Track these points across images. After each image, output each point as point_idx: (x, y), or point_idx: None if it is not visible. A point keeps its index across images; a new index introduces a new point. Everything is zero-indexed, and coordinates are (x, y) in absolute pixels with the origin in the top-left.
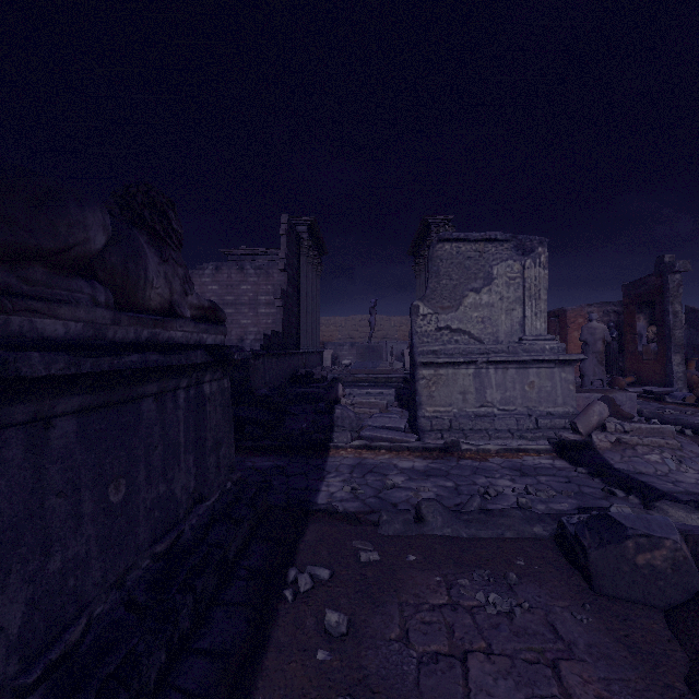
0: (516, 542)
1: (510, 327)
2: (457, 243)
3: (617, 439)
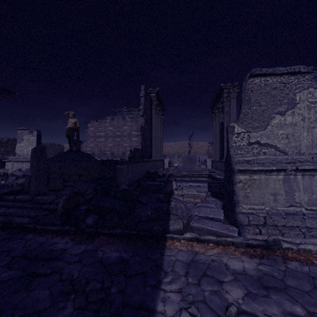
0: None
1: (311, 141)
2: (265, 77)
3: None
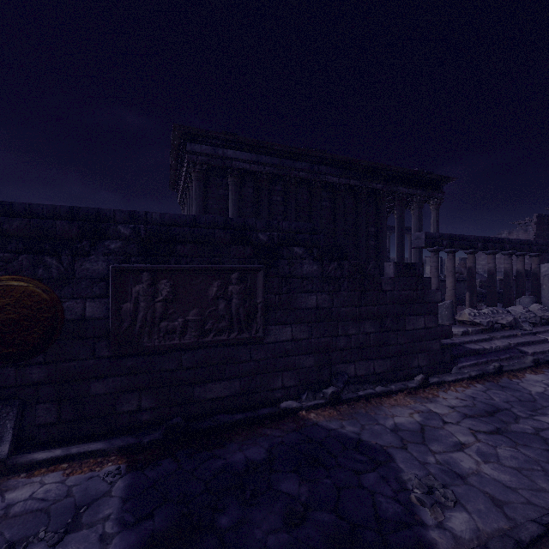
0: None
1: None
2: None
3: None
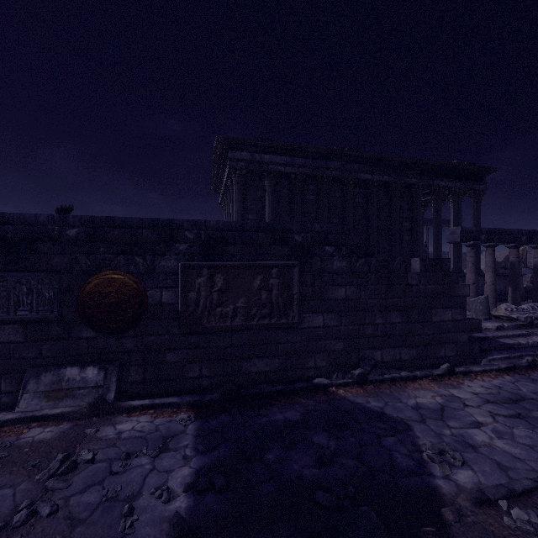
0: None
1: None
2: None
3: None
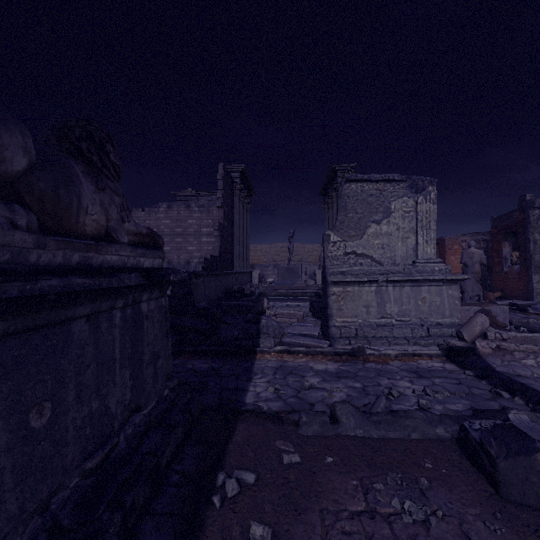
0: (421, 443)
1: (405, 252)
2: (361, 183)
3: (497, 346)
